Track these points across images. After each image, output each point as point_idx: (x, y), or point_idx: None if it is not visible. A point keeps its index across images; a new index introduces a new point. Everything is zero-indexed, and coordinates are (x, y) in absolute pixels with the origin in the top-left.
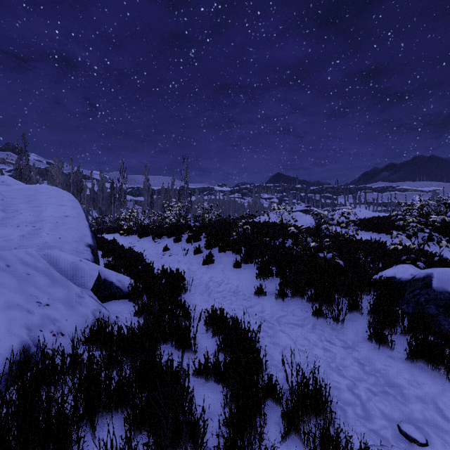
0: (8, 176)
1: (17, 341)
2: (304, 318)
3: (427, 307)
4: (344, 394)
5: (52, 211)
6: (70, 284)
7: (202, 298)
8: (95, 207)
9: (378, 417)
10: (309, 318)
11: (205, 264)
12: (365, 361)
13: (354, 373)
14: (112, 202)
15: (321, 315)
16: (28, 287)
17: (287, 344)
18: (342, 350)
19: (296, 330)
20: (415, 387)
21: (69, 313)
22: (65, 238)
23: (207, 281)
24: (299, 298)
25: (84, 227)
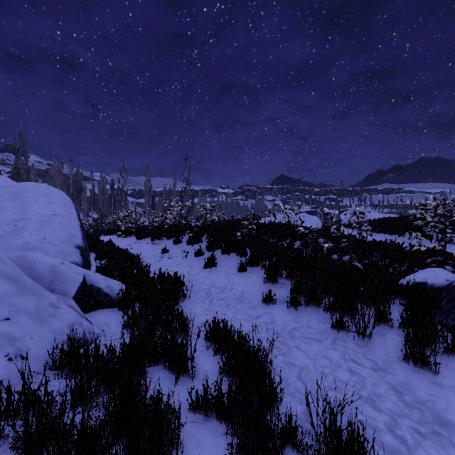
0: None
1: None
2: (322, 331)
3: None
4: (383, 437)
5: (39, 210)
6: (44, 292)
7: (202, 306)
8: (96, 209)
9: None
10: (328, 332)
11: (207, 268)
12: (404, 389)
13: (392, 404)
14: (112, 204)
15: (342, 328)
16: None
17: (305, 365)
18: (373, 373)
19: (313, 346)
20: None
21: (37, 329)
22: (50, 238)
23: (209, 286)
24: (315, 307)
25: (74, 227)
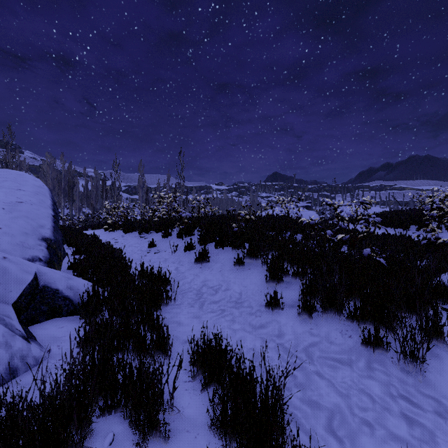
0: None
1: None
2: (350, 349)
3: None
4: None
5: (1, 196)
6: None
7: (190, 312)
8: (89, 204)
9: None
10: (358, 349)
11: (198, 263)
12: None
13: None
14: (103, 198)
15: (379, 345)
16: None
17: (335, 406)
18: (441, 422)
19: (341, 371)
20: None
21: None
22: (8, 228)
23: (200, 286)
24: (335, 314)
25: (43, 216)
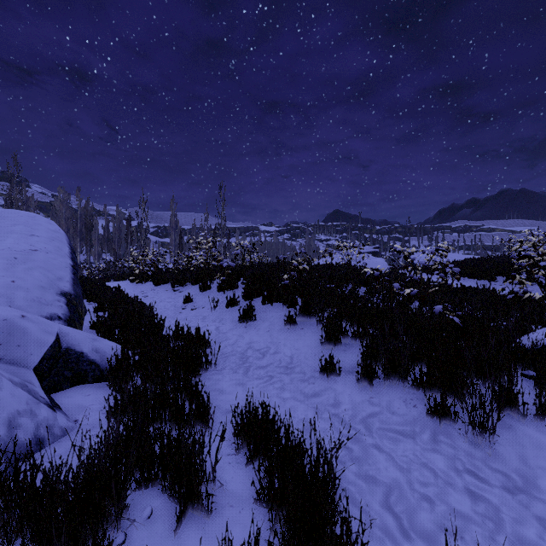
0: None
1: None
2: (413, 420)
3: None
4: None
5: (12, 243)
6: None
7: (234, 378)
8: (110, 250)
9: None
10: (423, 420)
11: (242, 322)
12: None
13: None
14: (128, 242)
15: (446, 415)
16: None
17: (393, 480)
18: (508, 497)
19: (403, 444)
20: None
21: None
22: (22, 281)
23: (244, 349)
24: (399, 381)
25: (61, 267)
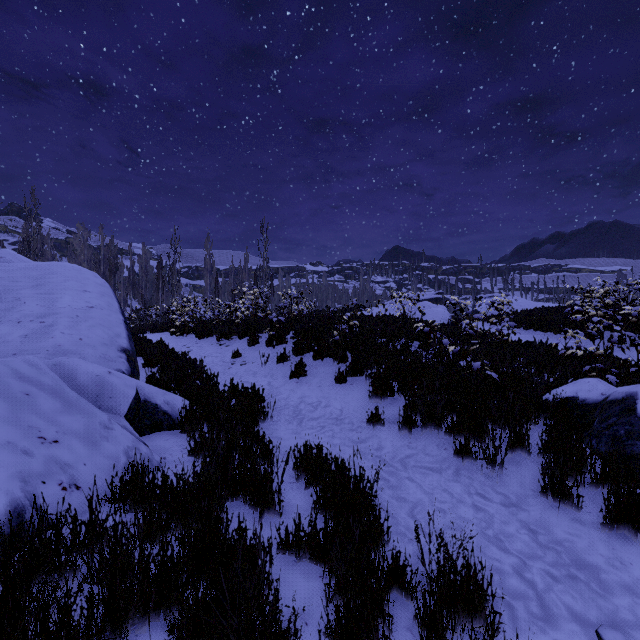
0: (8, 250)
1: (5, 500)
2: (443, 460)
3: (629, 444)
4: (509, 580)
5: (70, 300)
6: (92, 409)
7: (289, 428)
8: (136, 295)
9: (565, 618)
10: (450, 460)
11: (294, 378)
12: (539, 527)
13: (523, 545)
14: (159, 288)
15: (468, 454)
16: (26, 414)
17: (419, 500)
18: (502, 509)
19: (431, 477)
20: (618, 568)
21: (90, 454)
22: (88, 339)
23: (297, 403)
24: (434, 429)
25: (116, 323)
